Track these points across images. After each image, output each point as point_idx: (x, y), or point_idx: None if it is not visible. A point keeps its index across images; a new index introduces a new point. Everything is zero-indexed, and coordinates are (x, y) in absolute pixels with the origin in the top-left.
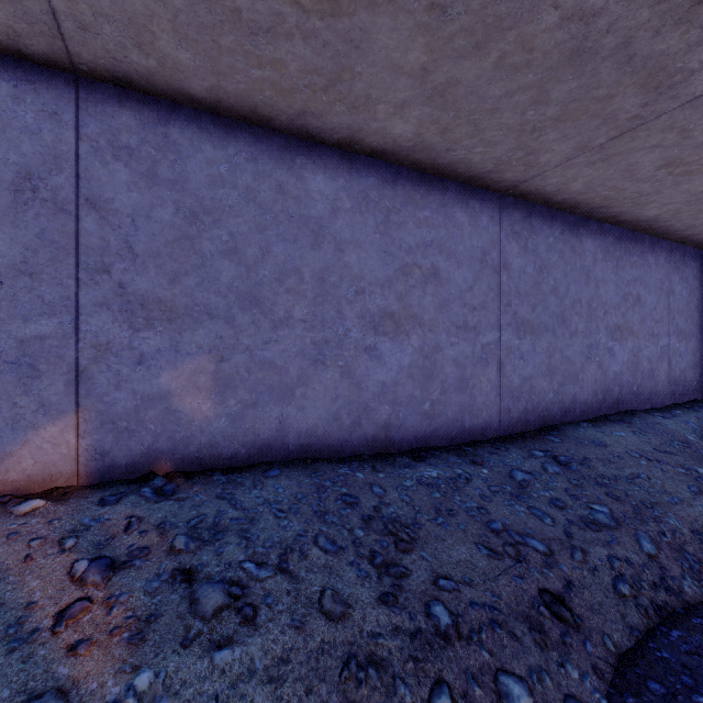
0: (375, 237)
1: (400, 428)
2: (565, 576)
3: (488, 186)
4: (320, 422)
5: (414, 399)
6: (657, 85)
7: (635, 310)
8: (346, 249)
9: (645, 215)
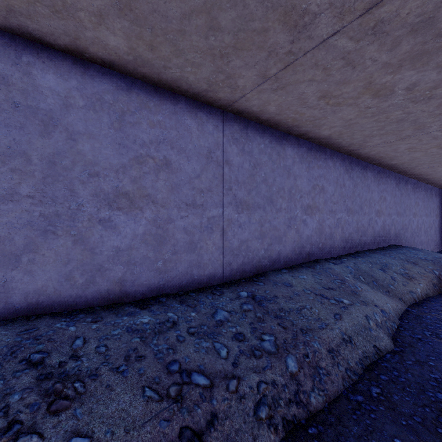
0: (109, 132)
1: (134, 283)
2: (212, 409)
3: (211, 103)
4: (50, 282)
5: (148, 259)
6: (295, 23)
7: (320, 195)
8: (79, 139)
9: (323, 134)
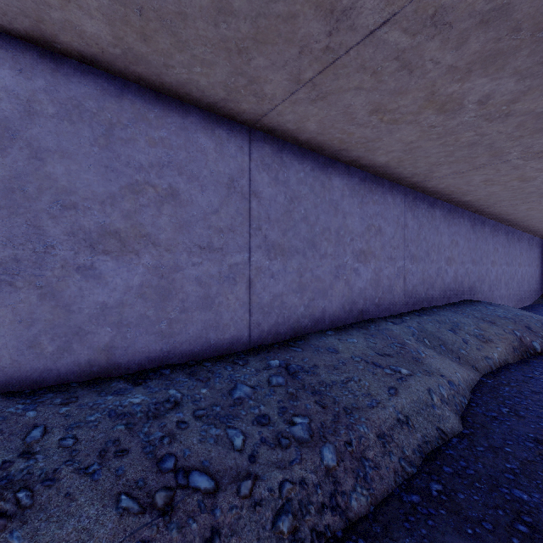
0: (92, 150)
1: (127, 350)
2: (213, 523)
3: (233, 117)
4: (5, 351)
5: (147, 319)
6: (331, 8)
7: (377, 238)
8: (48, 159)
9: (378, 161)
